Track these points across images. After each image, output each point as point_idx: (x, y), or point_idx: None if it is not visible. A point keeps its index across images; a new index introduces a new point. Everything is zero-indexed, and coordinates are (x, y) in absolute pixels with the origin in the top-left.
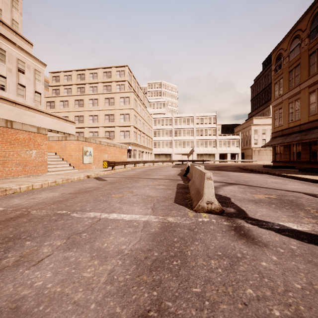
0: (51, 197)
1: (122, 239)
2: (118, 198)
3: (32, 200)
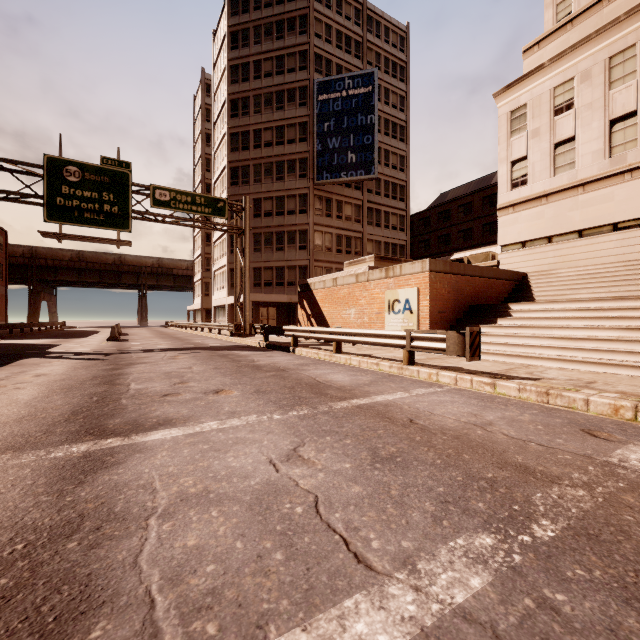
0: None
1: (191, 539)
2: None
3: None
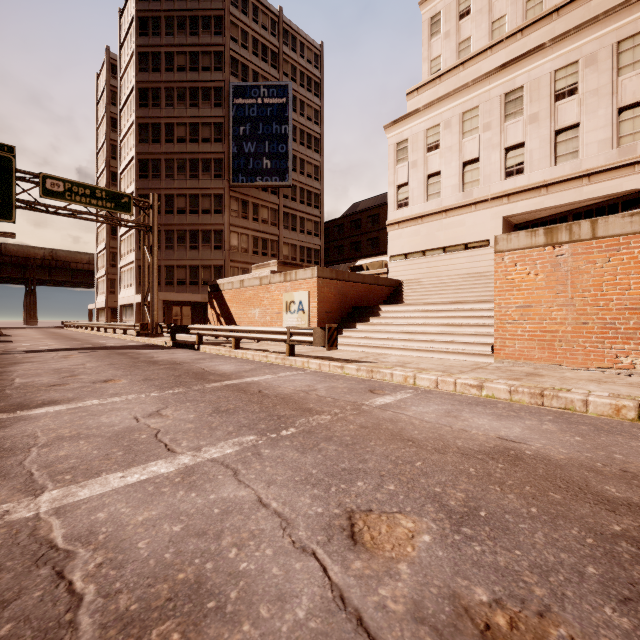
0: (451, 428)
1: (62, 453)
2: (332, 516)
3: (423, 415)
